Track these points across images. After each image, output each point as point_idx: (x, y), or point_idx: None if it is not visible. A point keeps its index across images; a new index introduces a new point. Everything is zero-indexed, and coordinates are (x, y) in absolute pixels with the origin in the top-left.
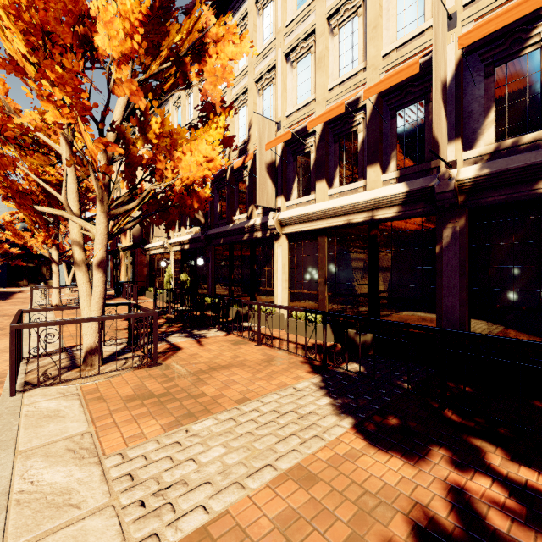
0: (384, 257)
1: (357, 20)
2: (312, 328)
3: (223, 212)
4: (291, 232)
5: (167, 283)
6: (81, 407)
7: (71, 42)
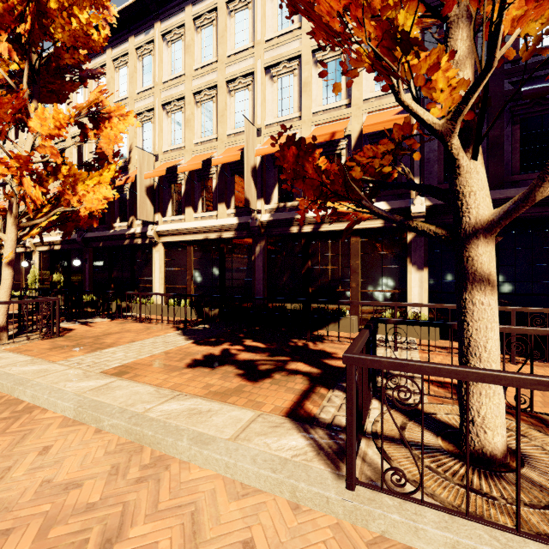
0: (228, 261)
1: (213, 104)
2: (181, 310)
3: (103, 218)
4: (167, 241)
5: (32, 284)
6: (17, 354)
7: (10, 121)
